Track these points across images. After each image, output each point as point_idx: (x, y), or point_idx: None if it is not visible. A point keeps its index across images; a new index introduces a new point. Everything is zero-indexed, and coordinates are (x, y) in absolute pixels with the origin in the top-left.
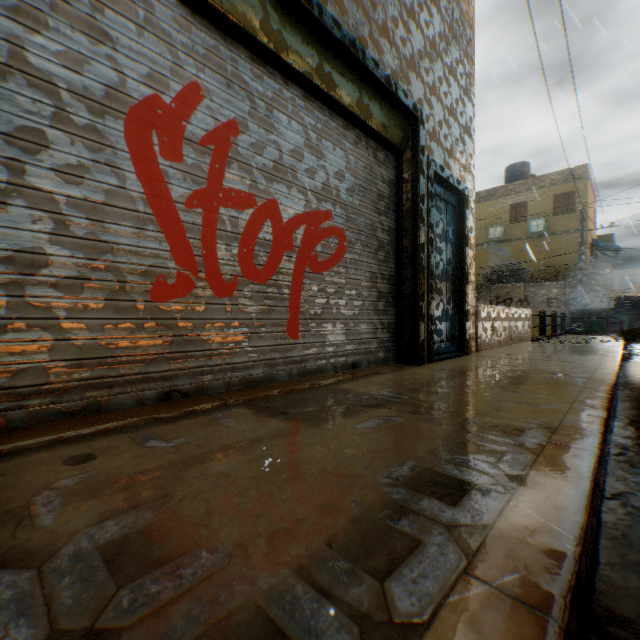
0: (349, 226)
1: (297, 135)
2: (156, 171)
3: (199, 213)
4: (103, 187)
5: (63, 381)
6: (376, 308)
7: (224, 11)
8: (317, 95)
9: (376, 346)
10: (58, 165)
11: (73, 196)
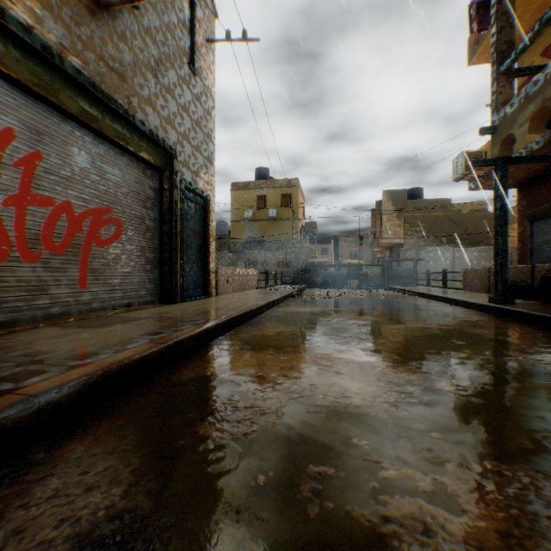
0: (125, 217)
1: (86, 160)
2: None
3: (13, 209)
4: None
5: None
6: (145, 269)
7: (34, 87)
8: (101, 135)
9: (145, 293)
10: None
11: None
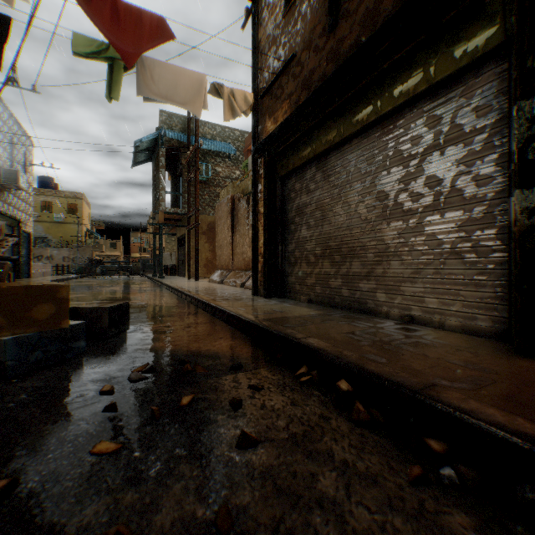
0: None
1: None
2: None
3: None
4: None
5: None
6: None
7: None
8: None
9: None
10: None
11: None
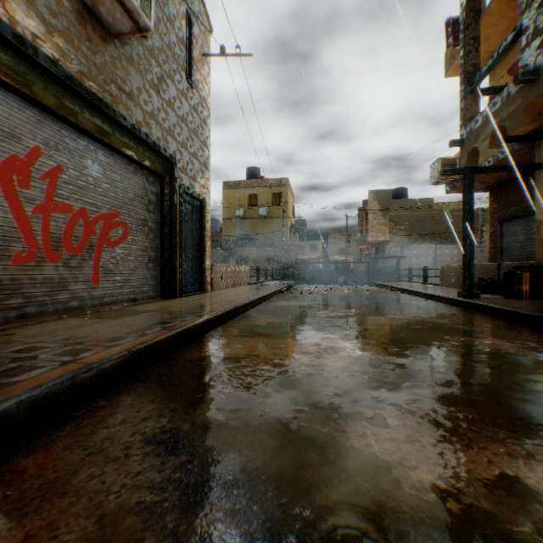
0: (131, 220)
1: (99, 170)
2: (16, 195)
3: (40, 216)
4: None
5: None
6: (148, 267)
7: (58, 110)
8: (111, 148)
9: (148, 289)
10: None
11: None
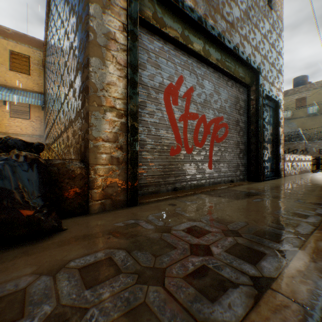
0: (229, 122)
1: (211, 87)
2: (171, 109)
3: (182, 123)
4: (158, 117)
5: (149, 182)
6: (239, 156)
7: (191, 48)
8: (218, 70)
9: (239, 173)
10: (148, 112)
11: (151, 121)
